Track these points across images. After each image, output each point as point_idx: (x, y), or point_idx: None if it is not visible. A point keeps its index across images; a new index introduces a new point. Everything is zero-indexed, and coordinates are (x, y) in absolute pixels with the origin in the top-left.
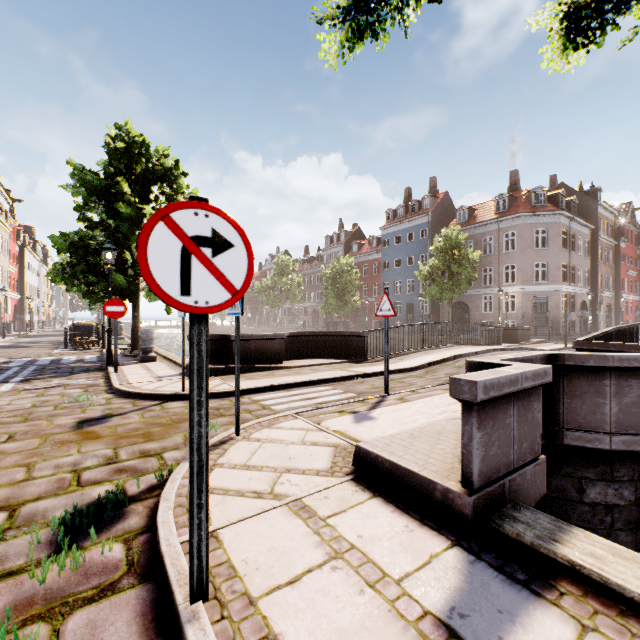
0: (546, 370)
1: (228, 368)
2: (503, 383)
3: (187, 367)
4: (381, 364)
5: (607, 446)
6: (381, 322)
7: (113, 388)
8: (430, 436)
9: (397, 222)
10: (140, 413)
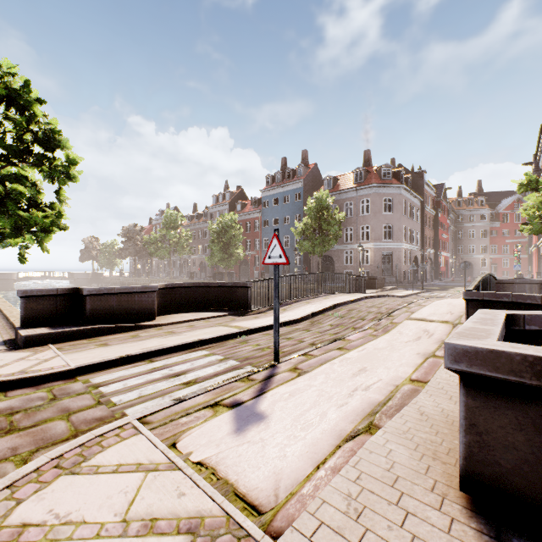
0: None
1: (74, 331)
2: None
3: (15, 332)
4: (265, 316)
5: None
6: (262, 272)
7: None
8: (385, 499)
9: (275, 186)
10: None
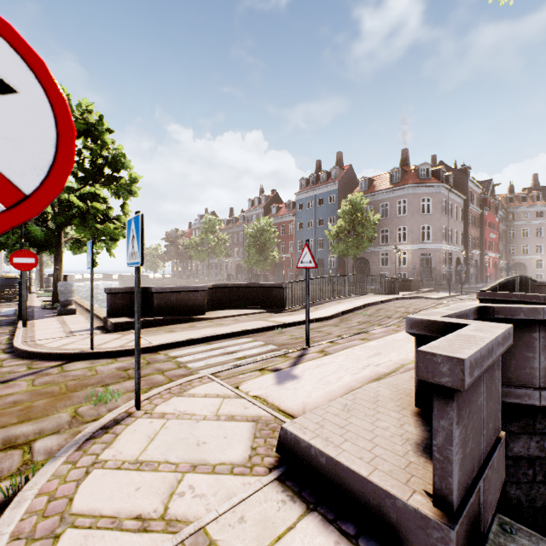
0: (509, 331)
1: (148, 321)
2: (483, 355)
3: (104, 320)
4: (299, 313)
5: (537, 402)
6: (296, 274)
7: (13, 346)
8: (366, 407)
9: (309, 189)
10: (31, 379)
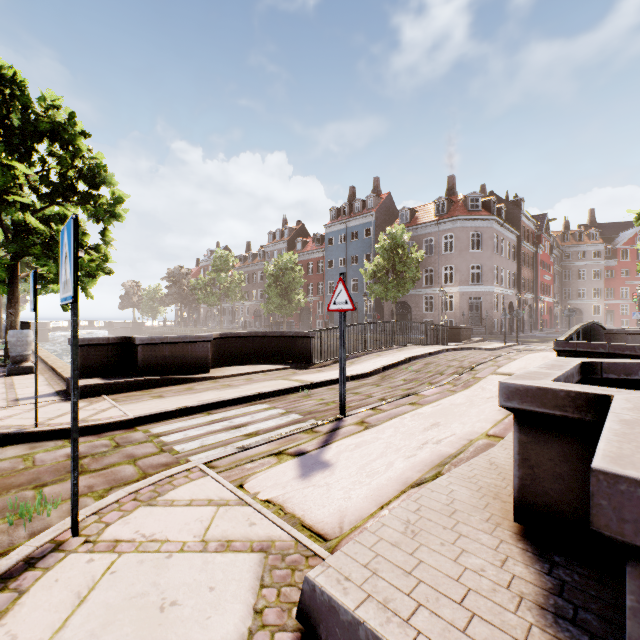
0: None
1: (128, 382)
2: None
3: (67, 383)
4: (330, 369)
5: None
6: (326, 321)
7: None
8: (441, 525)
9: (342, 220)
10: None
